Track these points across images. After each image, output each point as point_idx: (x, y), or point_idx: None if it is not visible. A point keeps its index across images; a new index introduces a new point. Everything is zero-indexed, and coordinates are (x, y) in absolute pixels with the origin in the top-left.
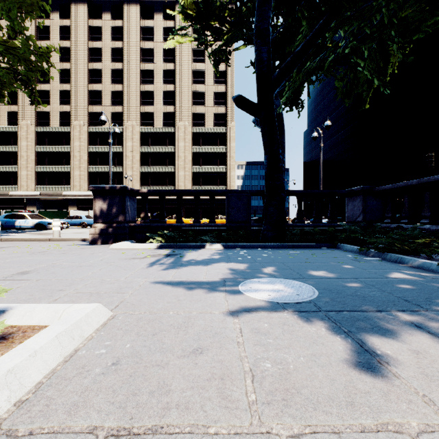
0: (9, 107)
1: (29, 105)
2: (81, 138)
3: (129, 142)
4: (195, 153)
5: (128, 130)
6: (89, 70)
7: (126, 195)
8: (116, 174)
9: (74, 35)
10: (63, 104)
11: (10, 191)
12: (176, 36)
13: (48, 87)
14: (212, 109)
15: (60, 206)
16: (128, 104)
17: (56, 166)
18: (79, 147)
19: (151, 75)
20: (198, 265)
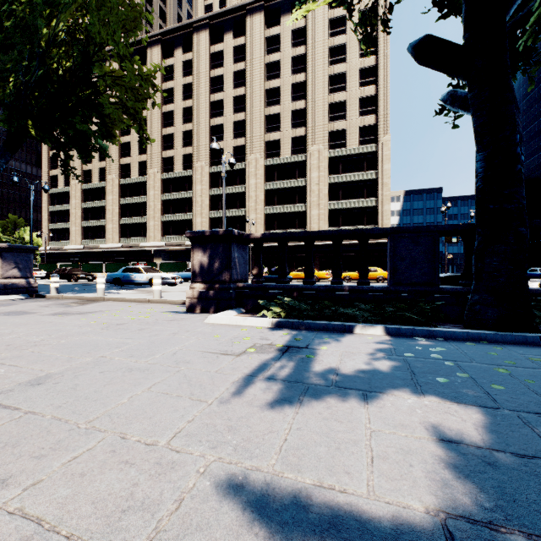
0: (140, 157)
1: (156, 153)
2: (203, 180)
3: (253, 179)
4: (332, 184)
5: (251, 165)
6: (210, 104)
7: (232, 243)
8: (239, 219)
9: (196, 68)
10: (186, 146)
11: (140, 242)
12: (308, 37)
13: (172, 130)
14: (356, 122)
15: (183, 257)
16: (251, 134)
17: (179, 214)
18: (200, 191)
19: (278, 93)
20: (345, 399)
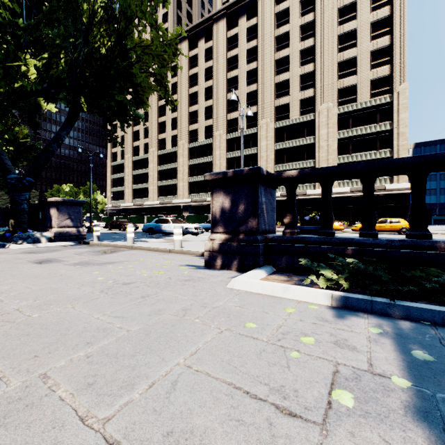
0: (172, 132)
1: (184, 127)
2: (221, 146)
3: (264, 141)
4: (341, 139)
5: (262, 129)
6: (227, 81)
7: (259, 185)
8: None
9: (215, 52)
10: (207, 119)
11: (173, 200)
12: (316, 3)
13: (196, 107)
14: (367, 76)
15: (205, 211)
16: (262, 102)
17: (202, 175)
18: (219, 155)
19: (287, 61)
20: None
